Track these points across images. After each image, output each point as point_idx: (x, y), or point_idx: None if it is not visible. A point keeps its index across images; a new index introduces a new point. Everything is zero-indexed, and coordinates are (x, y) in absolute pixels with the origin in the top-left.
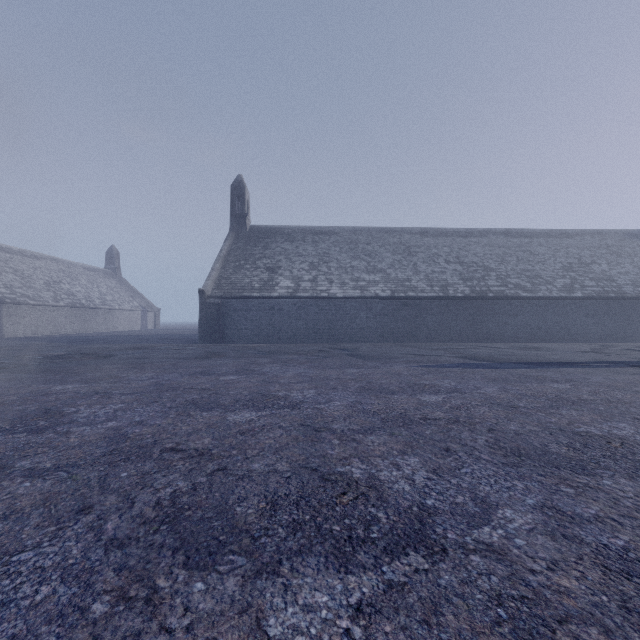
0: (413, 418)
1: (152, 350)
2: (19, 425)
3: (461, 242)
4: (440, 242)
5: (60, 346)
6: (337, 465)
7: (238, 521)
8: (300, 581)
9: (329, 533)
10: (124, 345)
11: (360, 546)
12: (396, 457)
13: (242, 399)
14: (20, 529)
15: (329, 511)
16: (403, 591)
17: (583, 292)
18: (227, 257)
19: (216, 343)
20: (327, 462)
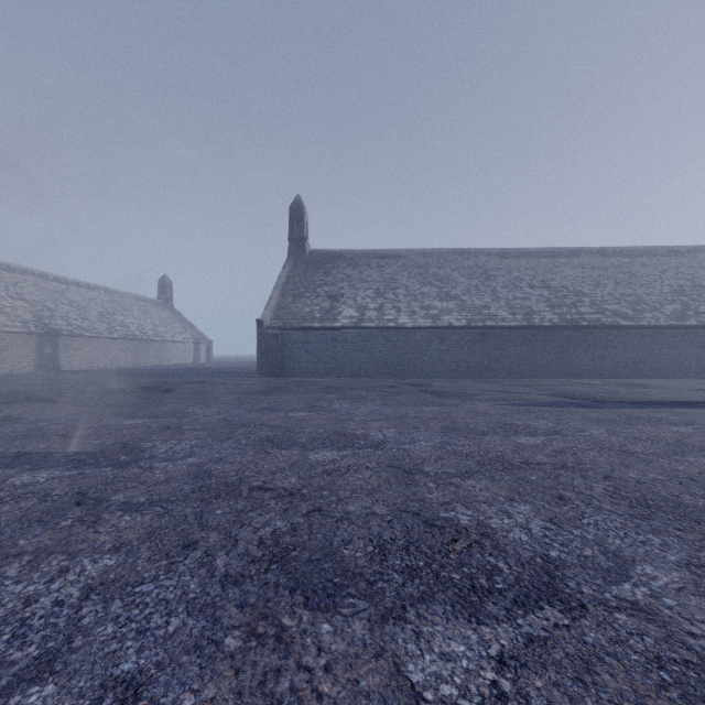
0: (513, 462)
1: (211, 384)
2: (102, 459)
3: (547, 264)
4: (522, 264)
5: (118, 379)
6: (440, 510)
7: (348, 564)
8: (430, 629)
9: (449, 581)
10: (181, 379)
11: (487, 596)
12: (504, 504)
13: (319, 437)
14: (134, 561)
15: (443, 558)
16: (546, 646)
17: (698, 320)
18: (286, 285)
19: (275, 377)
20: (428, 506)
